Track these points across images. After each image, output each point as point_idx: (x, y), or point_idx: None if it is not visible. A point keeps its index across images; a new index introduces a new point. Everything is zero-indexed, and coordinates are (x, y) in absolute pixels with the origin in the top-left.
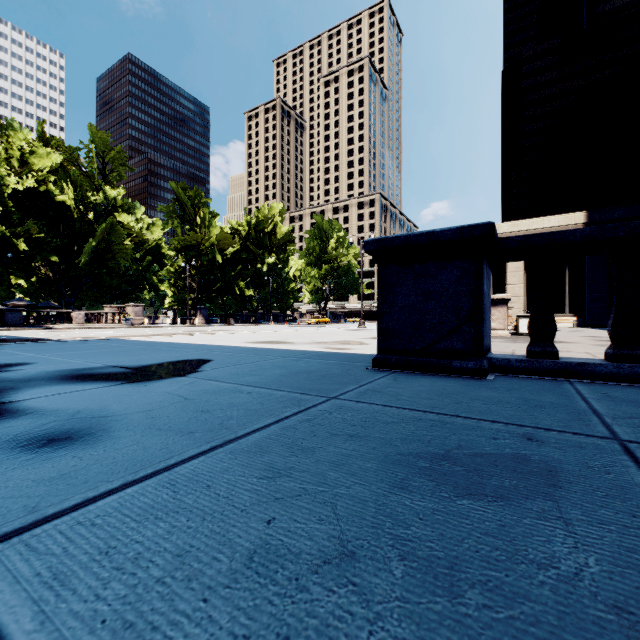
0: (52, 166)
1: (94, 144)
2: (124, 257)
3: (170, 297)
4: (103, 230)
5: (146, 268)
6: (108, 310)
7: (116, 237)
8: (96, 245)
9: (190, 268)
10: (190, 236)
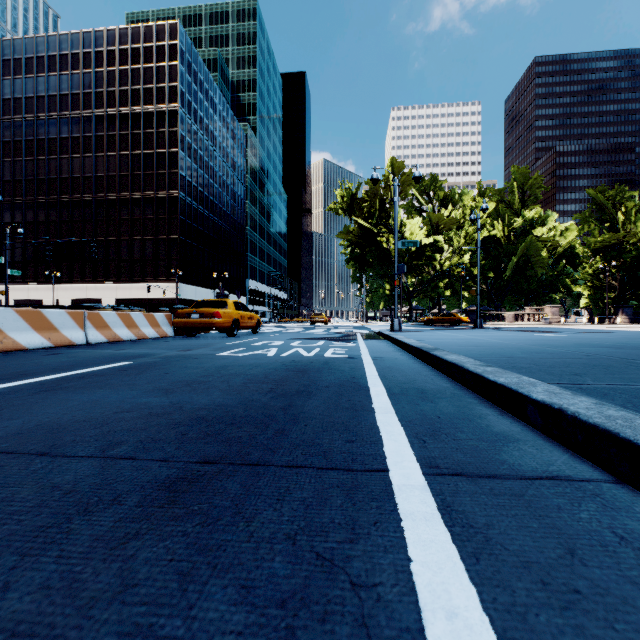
0: (488, 211)
1: (515, 181)
2: (540, 266)
3: (585, 297)
4: (523, 248)
5: (559, 272)
6: (528, 311)
7: (533, 251)
8: (517, 261)
9: (609, 267)
10: (609, 237)
